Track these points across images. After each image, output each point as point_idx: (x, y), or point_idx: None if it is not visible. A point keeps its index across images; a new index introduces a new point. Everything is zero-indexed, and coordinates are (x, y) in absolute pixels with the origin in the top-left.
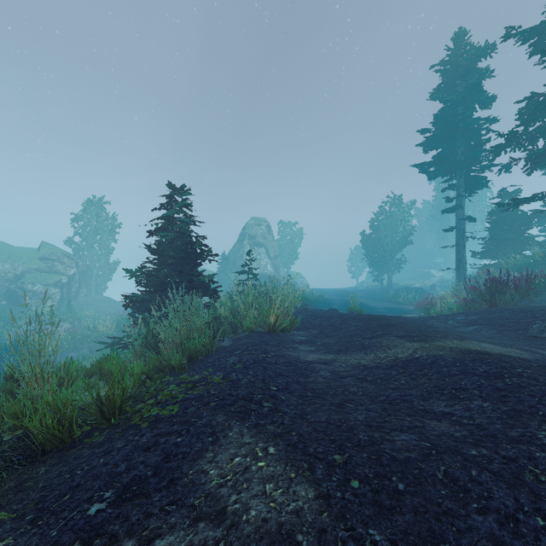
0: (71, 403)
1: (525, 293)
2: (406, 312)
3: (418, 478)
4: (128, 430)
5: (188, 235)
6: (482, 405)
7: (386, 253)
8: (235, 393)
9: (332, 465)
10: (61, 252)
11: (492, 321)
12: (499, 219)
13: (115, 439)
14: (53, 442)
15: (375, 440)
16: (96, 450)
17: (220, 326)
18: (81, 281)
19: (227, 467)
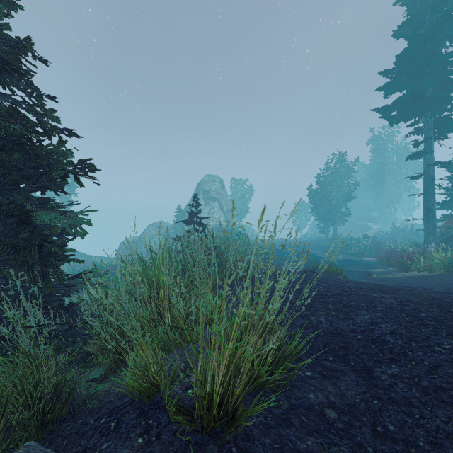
0: None
1: None
2: (368, 265)
3: None
4: None
5: None
6: None
7: (332, 207)
8: None
9: None
10: None
11: None
12: None
13: None
14: None
15: None
16: None
17: None
18: None
19: None
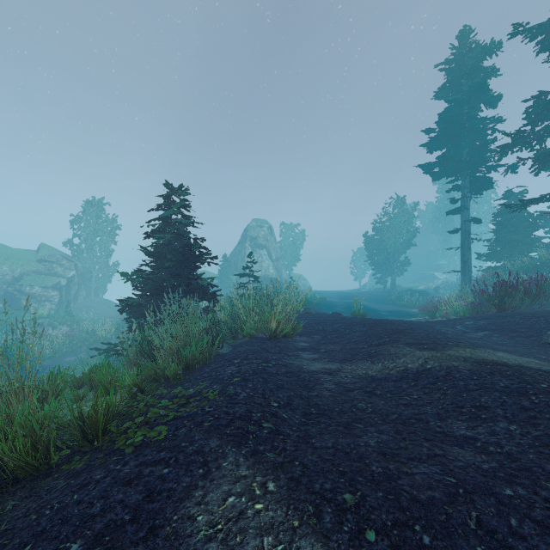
0: (48, 425)
1: (536, 297)
2: (410, 315)
3: (446, 527)
4: (110, 456)
5: (186, 236)
6: (509, 428)
7: (390, 255)
8: (231, 411)
9: (342, 508)
10: (60, 254)
11: (503, 326)
12: (505, 221)
13: (95, 468)
14: (26, 469)
15: (391, 473)
16: (72, 482)
17: (219, 332)
18: (80, 283)
19: (218, 512)
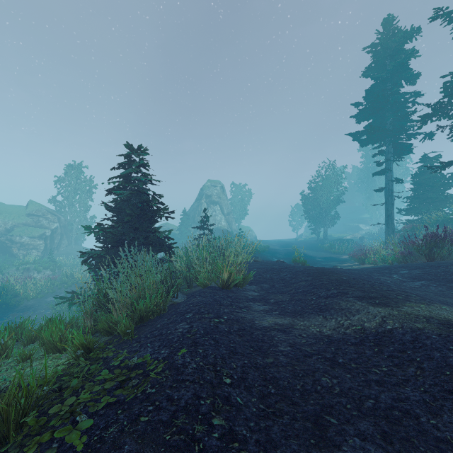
0: None
1: None
2: (342, 261)
3: None
4: None
5: (145, 193)
6: None
7: (322, 210)
8: (176, 396)
9: None
10: (46, 209)
11: (438, 276)
12: (421, 181)
13: None
14: None
15: None
16: None
17: (174, 283)
18: (63, 233)
19: None
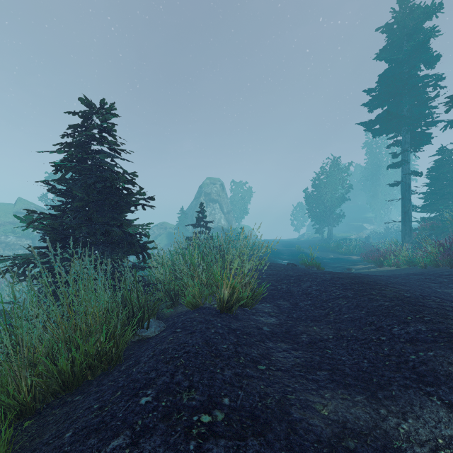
0: None
1: None
2: (353, 263)
3: None
4: None
5: (112, 171)
6: None
7: (327, 209)
8: None
9: None
10: (35, 207)
11: None
12: (439, 175)
13: None
14: None
15: None
16: None
17: (142, 305)
18: None
19: None
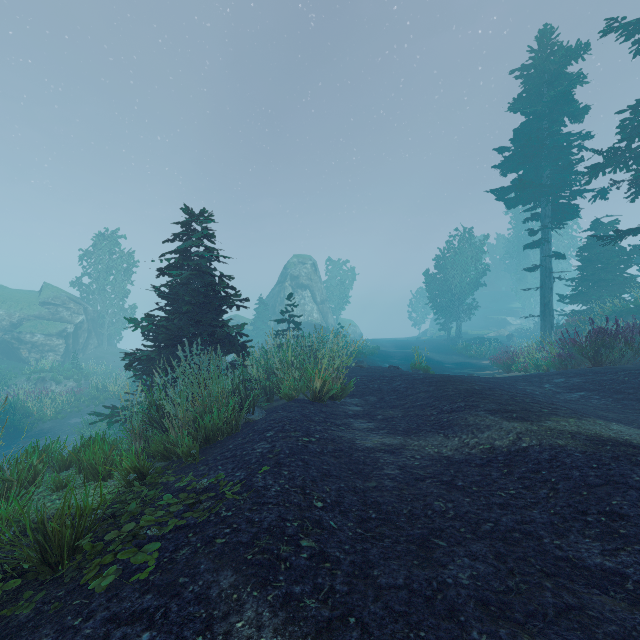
0: None
1: None
2: (480, 368)
3: None
4: (73, 595)
5: (209, 273)
6: None
7: (455, 297)
8: (257, 518)
9: None
10: (67, 295)
11: (604, 385)
12: (592, 256)
13: (44, 620)
14: None
15: None
16: None
17: (249, 393)
18: (90, 330)
19: None
